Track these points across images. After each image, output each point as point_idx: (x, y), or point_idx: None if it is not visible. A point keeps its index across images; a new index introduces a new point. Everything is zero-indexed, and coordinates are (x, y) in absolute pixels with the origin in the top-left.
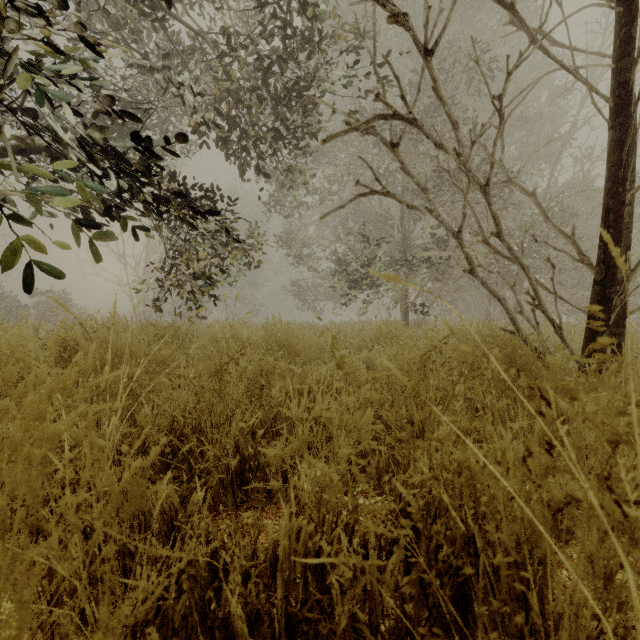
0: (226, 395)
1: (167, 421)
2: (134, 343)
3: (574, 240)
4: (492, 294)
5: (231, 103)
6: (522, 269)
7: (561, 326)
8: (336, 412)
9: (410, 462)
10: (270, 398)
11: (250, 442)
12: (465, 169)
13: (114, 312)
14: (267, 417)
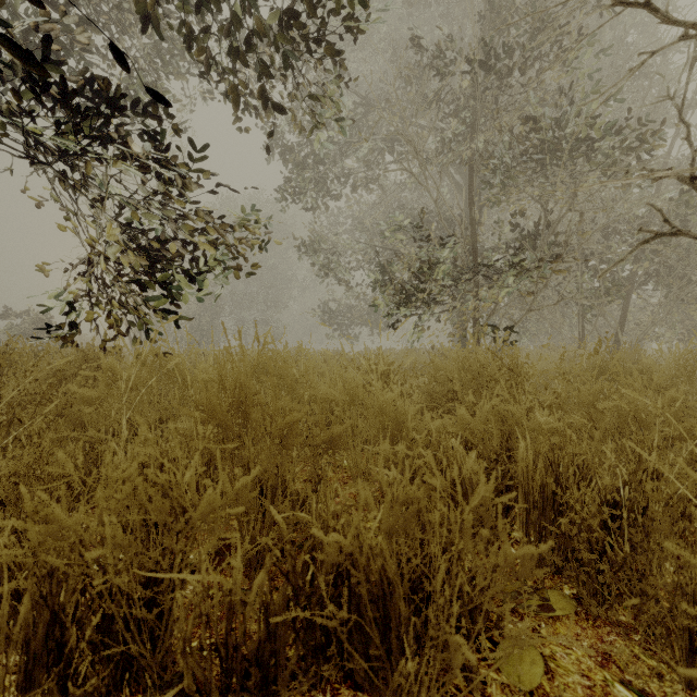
0: None
1: None
2: None
3: None
4: None
5: None
6: None
7: None
8: None
9: None
10: None
11: None
12: None
13: None
14: None
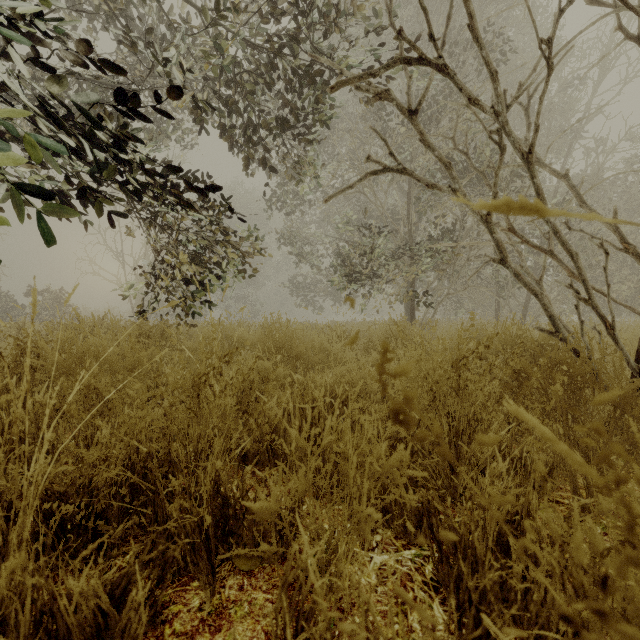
0: (204, 416)
1: (129, 448)
2: (103, 345)
3: (616, 227)
4: (527, 288)
5: (227, 84)
6: (570, 256)
7: (614, 325)
8: (352, 443)
9: (473, 535)
10: (263, 416)
11: (235, 480)
12: (504, 132)
13: (34, 304)
14: (258, 446)
